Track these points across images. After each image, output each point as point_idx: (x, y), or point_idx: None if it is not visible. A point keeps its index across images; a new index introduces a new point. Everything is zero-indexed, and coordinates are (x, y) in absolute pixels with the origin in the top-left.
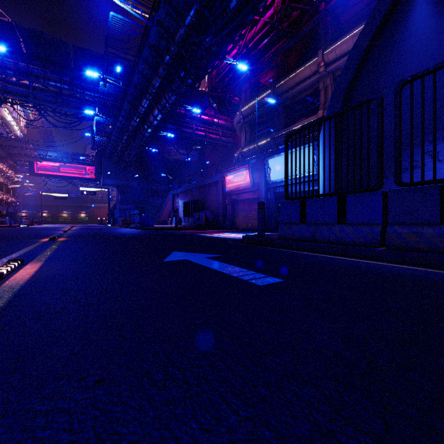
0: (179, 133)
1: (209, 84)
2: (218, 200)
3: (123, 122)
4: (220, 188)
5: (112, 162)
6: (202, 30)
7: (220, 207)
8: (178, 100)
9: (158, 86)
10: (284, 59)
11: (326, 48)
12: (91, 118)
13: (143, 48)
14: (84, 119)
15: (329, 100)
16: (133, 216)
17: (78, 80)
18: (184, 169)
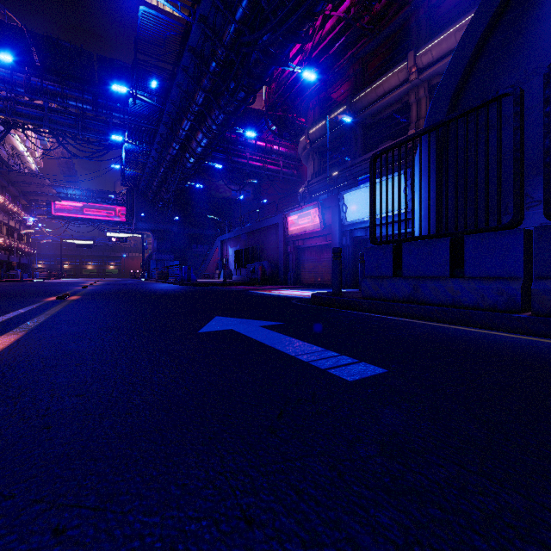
0: (229, 164)
1: (267, 101)
2: (278, 247)
3: (159, 150)
4: (281, 232)
5: (147, 201)
6: (258, 25)
7: (281, 257)
8: (227, 120)
9: (202, 102)
10: (363, 66)
11: (419, 48)
12: (120, 146)
13: (182, 54)
14: (112, 147)
15: (428, 112)
16: (171, 267)
17: (104, 98)
18: (235, 209)
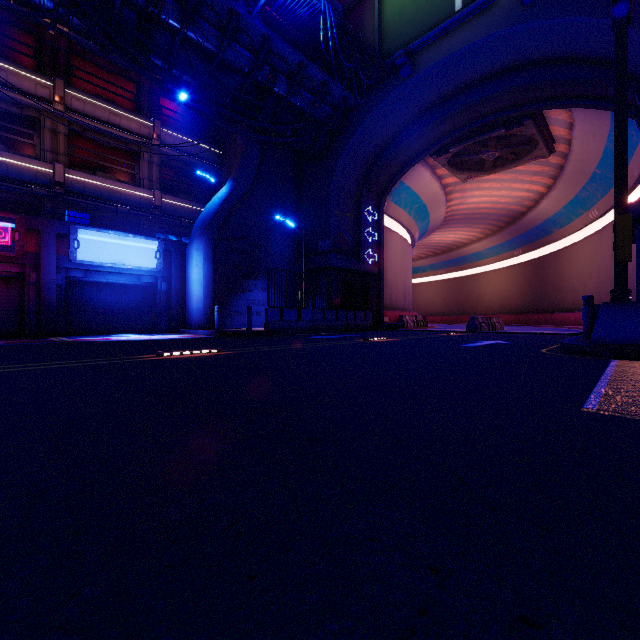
0: None
1: None
2: None
3: None
4: None
5: None
6: (97, 5)
7: None
8: None
9: None
10: None
11: (68, 85)
12: None
13: None
14: None
15: (208, 224)
16: None
17: None
18: None
